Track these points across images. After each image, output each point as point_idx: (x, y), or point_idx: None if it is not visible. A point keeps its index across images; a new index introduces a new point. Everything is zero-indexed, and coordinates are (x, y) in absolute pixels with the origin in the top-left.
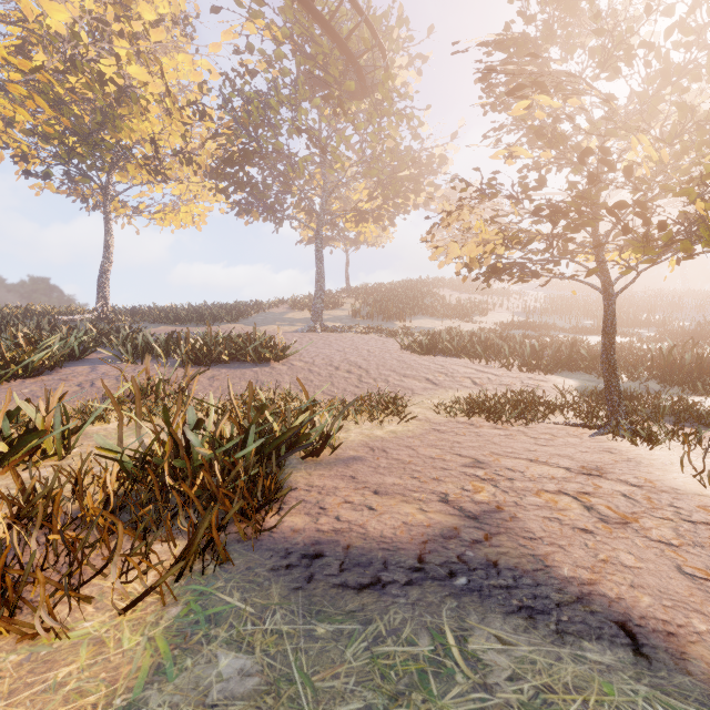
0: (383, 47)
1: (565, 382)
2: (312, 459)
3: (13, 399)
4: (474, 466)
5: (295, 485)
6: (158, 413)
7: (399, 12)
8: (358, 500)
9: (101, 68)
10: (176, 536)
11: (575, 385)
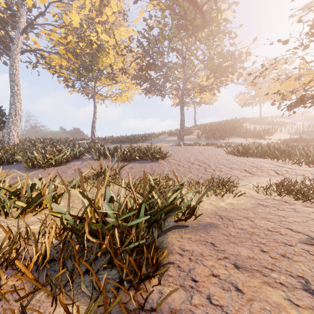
0: None
1: None
2: (182, 223)
3: (48, 176)
4: (312, 244)
5: (172, 247)
6: (103, 185)
7: None
8: (223, 274)
9: (91, 38)
10: (80, 297)
11: None
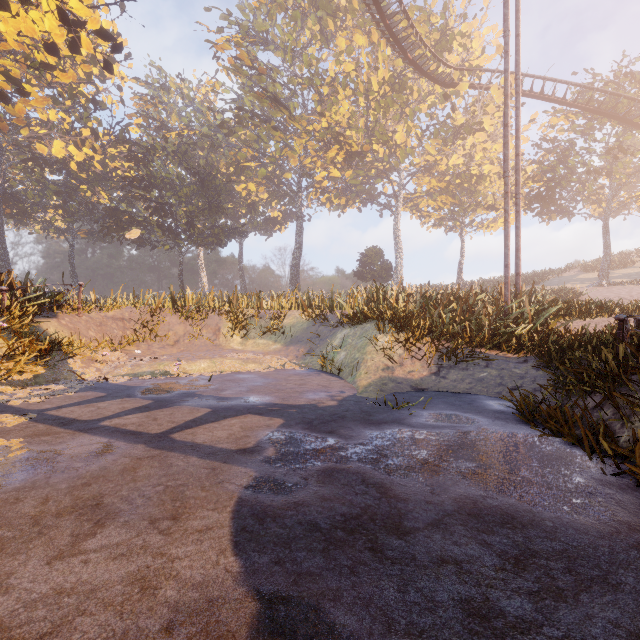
0: None
1: None
2: None
3: None
4: None
5: None
6: None
7: None
8: None
9: (470, 172)
10: None
11: None
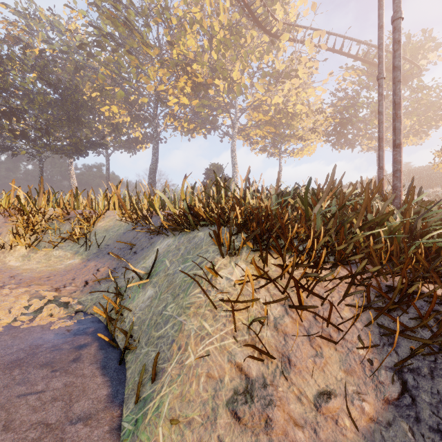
0: (417, 65)
1: None
2: None
3: None
4: None
5: None
6: None
7: (430, 33)
8: None
9: (287, 110)
10: None
11: None
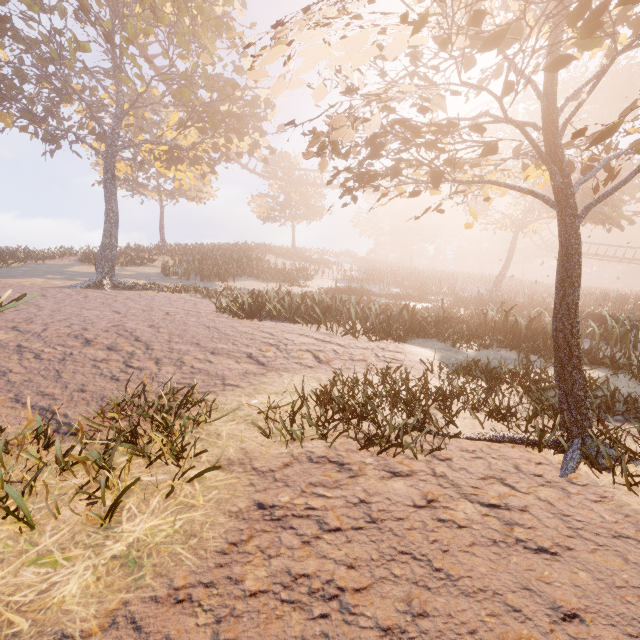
0: None
1: (423, 352)
2: None
3: None
4: None
5: None
6: None
7: None
8: None
9: None
10: None
11: (436, 356)
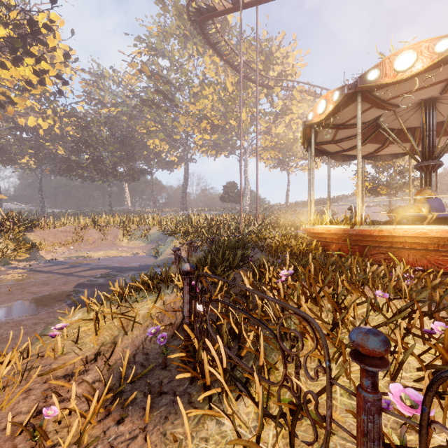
0: None
1: None
2: None
3: None
4: None
5: None
6: None
7: None
8: None
9: (289, 136)
10: None
11: None
